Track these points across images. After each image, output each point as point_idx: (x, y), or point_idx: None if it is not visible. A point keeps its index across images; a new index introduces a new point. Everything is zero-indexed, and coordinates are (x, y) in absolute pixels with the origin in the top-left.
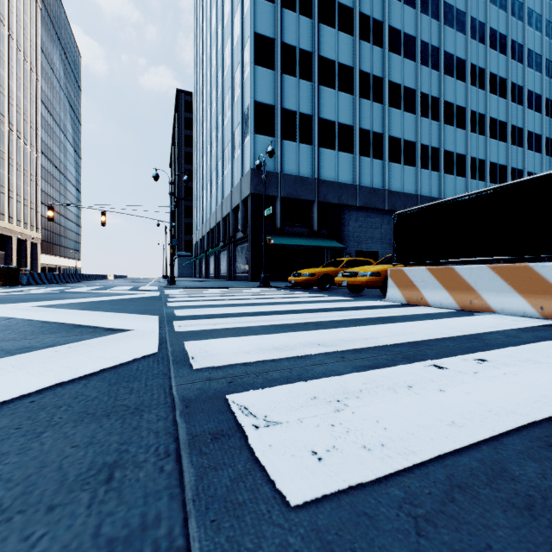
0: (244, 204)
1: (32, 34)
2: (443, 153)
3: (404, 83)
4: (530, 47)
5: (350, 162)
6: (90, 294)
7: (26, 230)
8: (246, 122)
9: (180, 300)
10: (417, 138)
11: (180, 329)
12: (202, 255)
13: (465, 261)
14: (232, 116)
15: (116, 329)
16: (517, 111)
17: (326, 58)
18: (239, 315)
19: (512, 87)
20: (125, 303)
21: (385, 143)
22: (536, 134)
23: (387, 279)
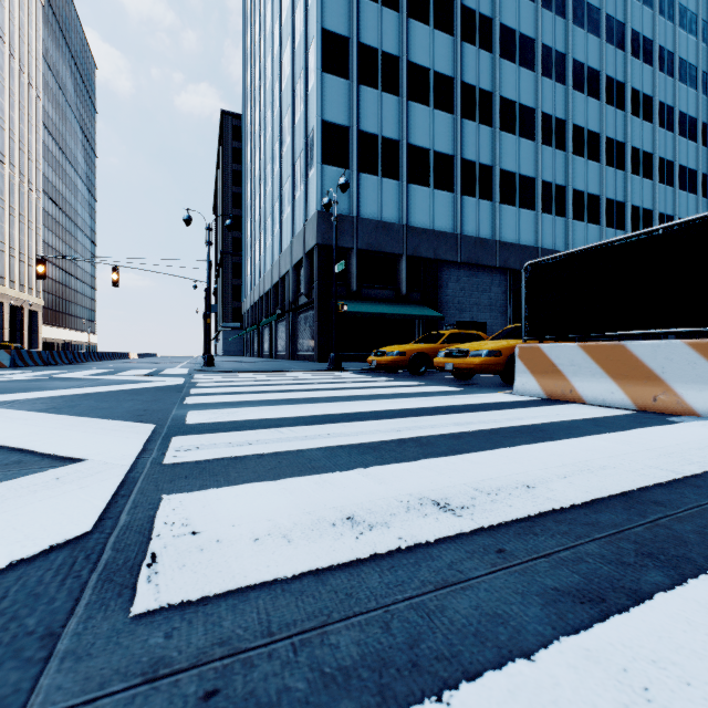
0: (308, 259)
1: (30, 36)
2: (571, 193)
3: (521, 99)
4: (682, 56)
5: (449, 203)
6: (85, 382)
7: (22, 294)
8: (311, 149)
9: (209, 392)
10: (536, 173)
11: (175, 456)
12: (253, 327)
13: (643, 335)
14: (292, 141)
15: (60, 457)
16: (667, 139)
17: (417, 64)
18: (290, 421)
19: (660, 108)
20: (123, 397)
21: (495, 179)
22: (691, 170)
23: (511, 361)
